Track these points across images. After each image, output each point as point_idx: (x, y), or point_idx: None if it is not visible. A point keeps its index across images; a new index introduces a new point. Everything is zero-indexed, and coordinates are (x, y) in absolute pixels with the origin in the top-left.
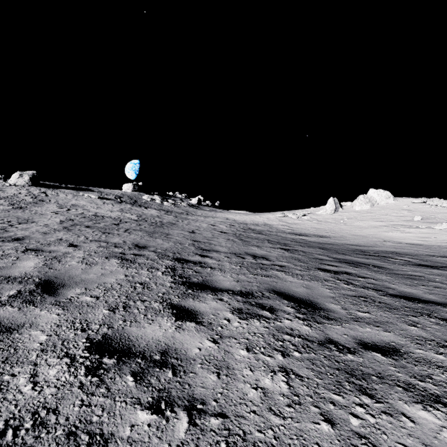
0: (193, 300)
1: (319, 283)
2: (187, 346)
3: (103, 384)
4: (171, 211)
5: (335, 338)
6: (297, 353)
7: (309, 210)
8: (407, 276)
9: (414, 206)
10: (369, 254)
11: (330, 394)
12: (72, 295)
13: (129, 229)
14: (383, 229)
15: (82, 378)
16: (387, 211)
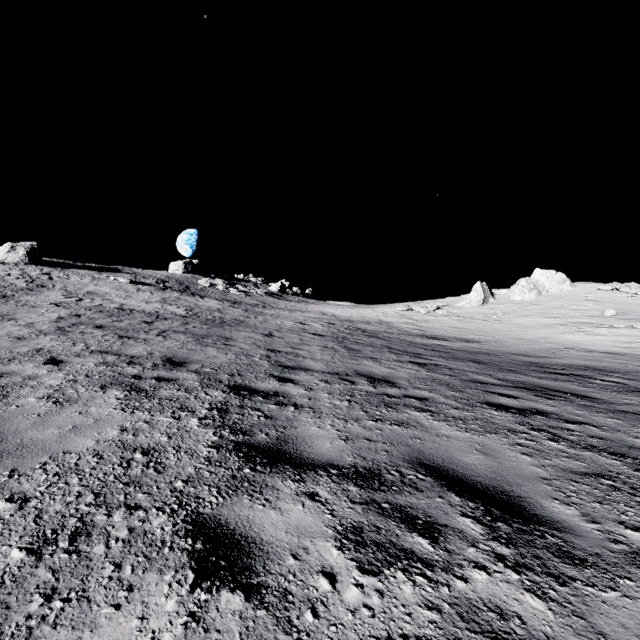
0: (249, 501)
1: (503, 440)
2: None
3: None
4: (240, 302)
5: None
6: None
7: (444, 301)
8: None
9: (602, 295)
10: (554, 371)
11: None
12: None
13: (167, 330)
14: (560, 329)
15: None
16: (561, 302)
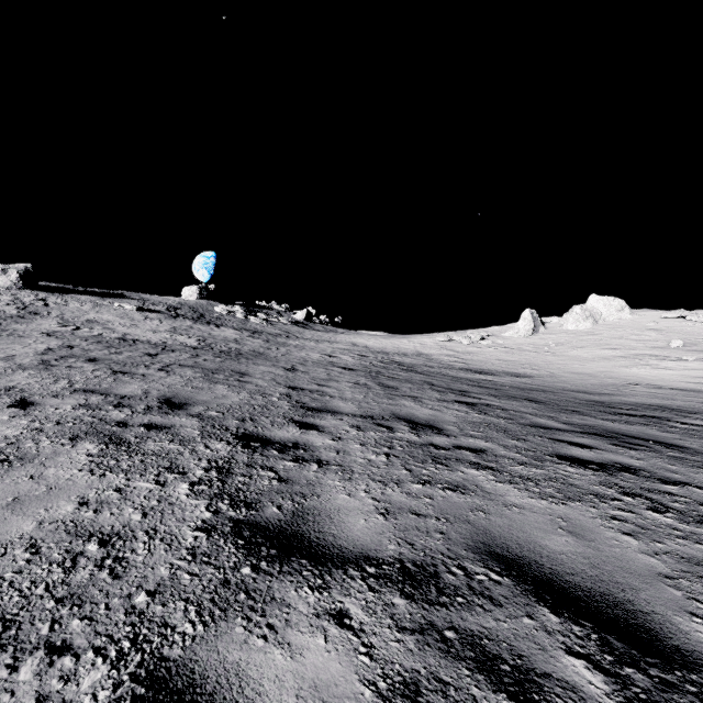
0: (243, 630)
1: (591, 511)
2: None
3: None
4: (260, 331)
5: None
6: None
7: (489, 330)
8: None
9: (666, 323)
10: (625, 412)
11: None
12: None
13: (172, 364)
14: (621, 362)
15: None
16: (621, 331)
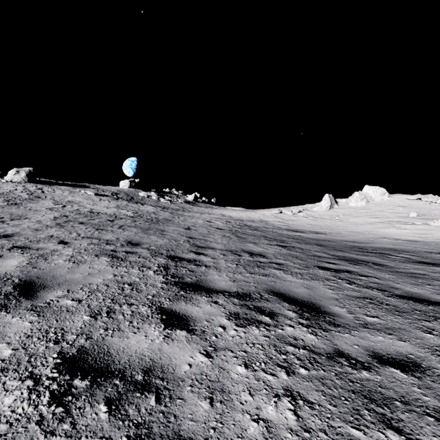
0: (185, 303)
1: (320, 283)
2: (176, 362)
3: (68, 417)
4: (167, 207)
5: (345, 349)
6: (303, 370)
7: (304, 207)
8: (410, 274)
9: (409, 202)
10: (368, 251)
11: (348, 428)
12: (52, 298)
13: (124, 225)
14: (379, 225)
15: (44, 409)
16: (382, 207)
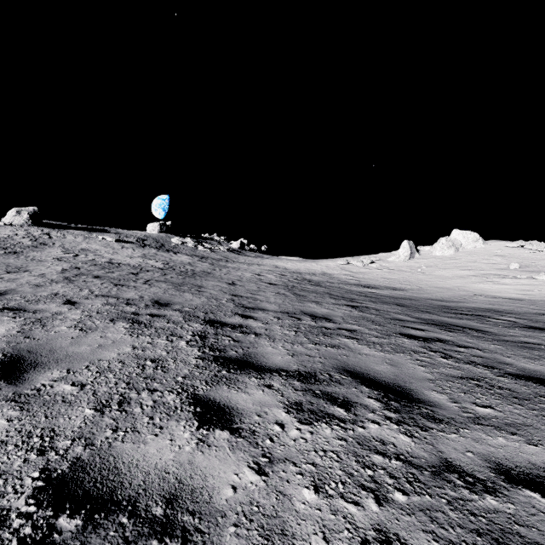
0: (227, 388)
1: (407, 357)
2: (213, 483)
3: None
4: (206, 257)
5: (455, 459)
6: (400, 495)
7: (377, 256)
8: (521, 344)
9: (509, 251)
10: (461, 312)
11: None
12: (45, 382)
13: (150, 280)
14: (472, 280)
15: None
16: (475, 257)
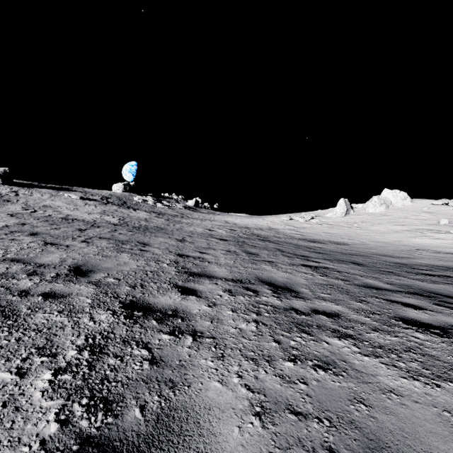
0: None
1: None
2: None
3: None
4: (164, 213)
5: None
6: None
7: (316, 213)
8: None
9: (435, 208)
10: (426, 273)
11: None
12: None
13: (94, 237)
14: (407, 234)
15: None
16: (405, 213)
